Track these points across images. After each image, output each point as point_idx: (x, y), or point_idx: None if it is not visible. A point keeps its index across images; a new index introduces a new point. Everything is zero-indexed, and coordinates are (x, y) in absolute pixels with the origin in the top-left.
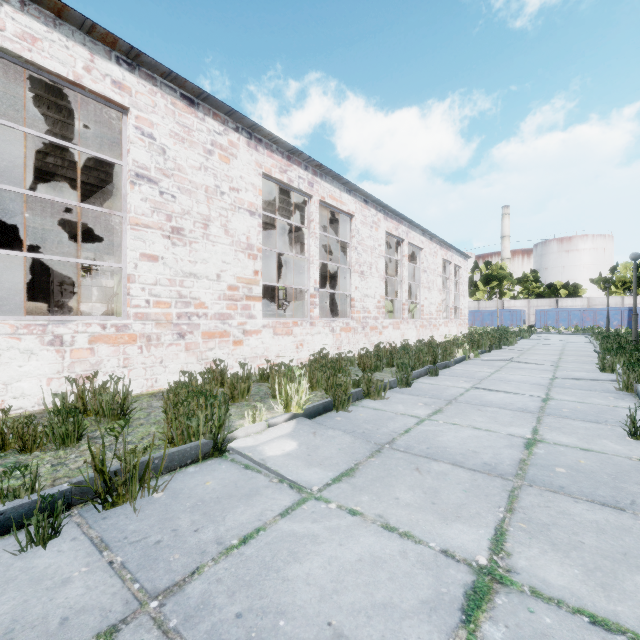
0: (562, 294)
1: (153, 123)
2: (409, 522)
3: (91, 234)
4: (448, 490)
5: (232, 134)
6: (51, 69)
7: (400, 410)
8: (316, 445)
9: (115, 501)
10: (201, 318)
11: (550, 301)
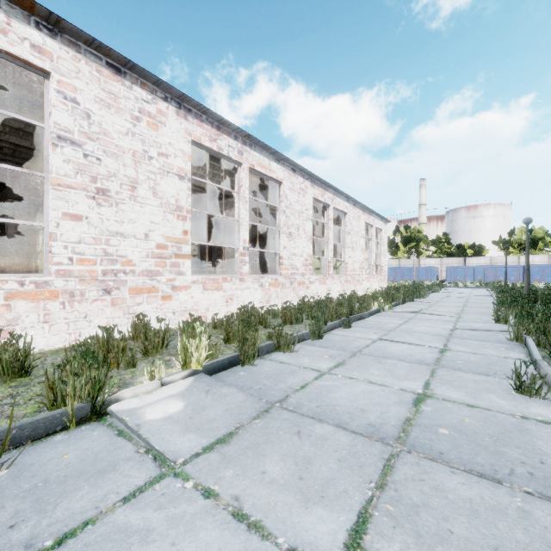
0: (469, 253)
1: (77, 88)
2: (265, 506)
3: None
4: (322, 460)
5: (161, 103)
6: None
7: (305, 363)
8: (203, 405)
9: None
10: (128, 275)
11: (459, 259)
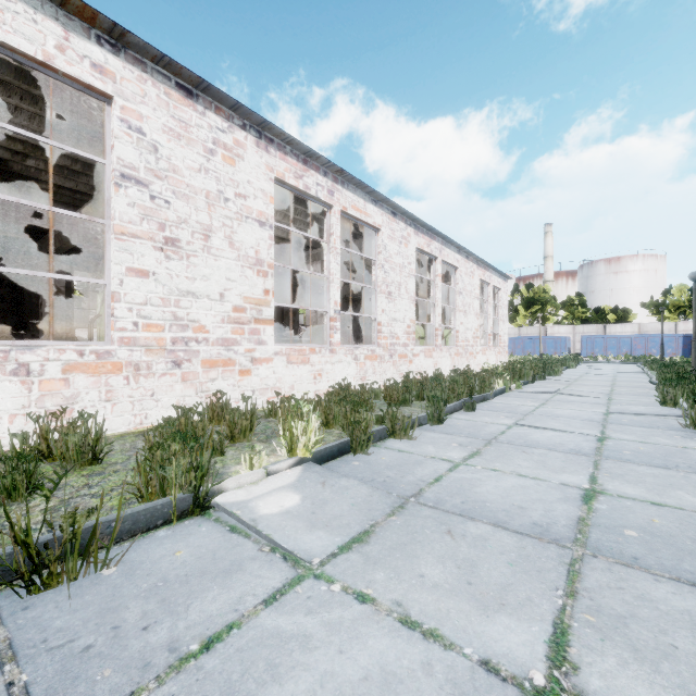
0: (610, 319)
1: (142, 115)
2: (437, 613)
3: (87, 251)
4: (489, 563)
5: (238, 132)
6: (14, 46)
7: (430, 452)
8: (324, 499)
9: (46, 582)
10: (201, 344)
11: (597, 327)
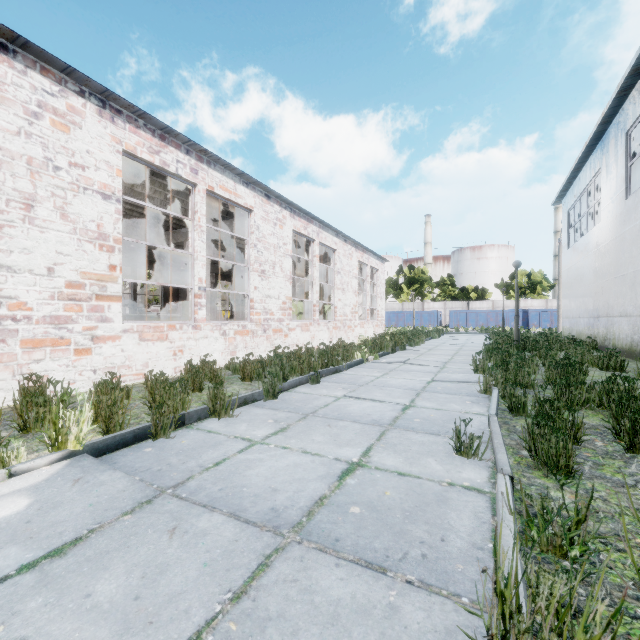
0: (472, 297)
1: None
2: None
3: None
4: (182, 566)
5: (74, 98)
6: None
7: (238, 431)
8: (59, 501)
9: None
10: (20, 322)
11: (462, 303)
